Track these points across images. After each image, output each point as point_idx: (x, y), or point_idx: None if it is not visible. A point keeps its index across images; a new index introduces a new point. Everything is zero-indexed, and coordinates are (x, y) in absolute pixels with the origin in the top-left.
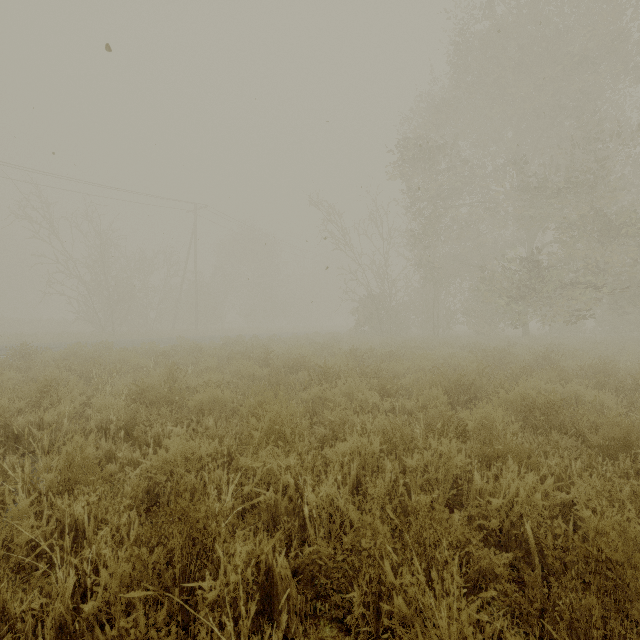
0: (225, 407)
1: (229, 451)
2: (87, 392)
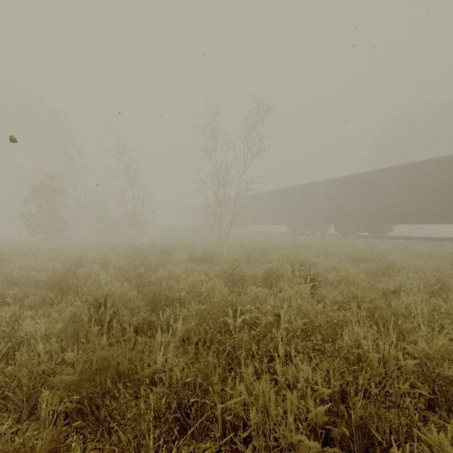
0: None
1: None
2: None
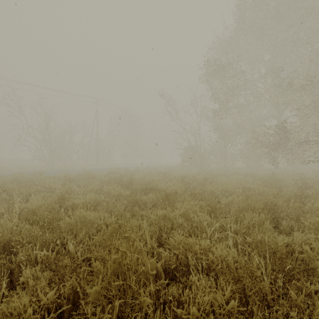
0: (94, 223)
1: (75, 290)
2: (2, 209)
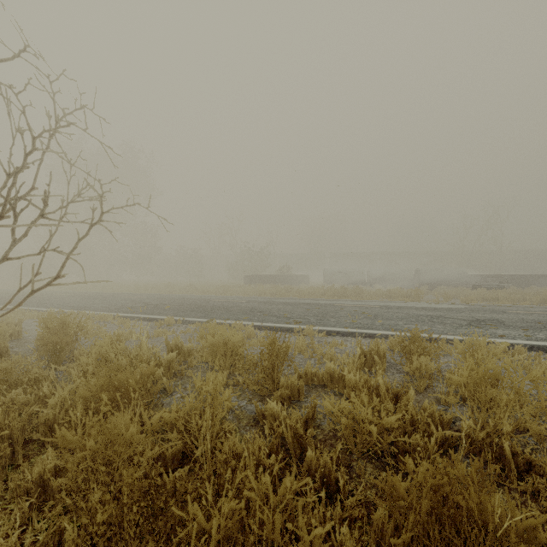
0: None
1: None
2: None
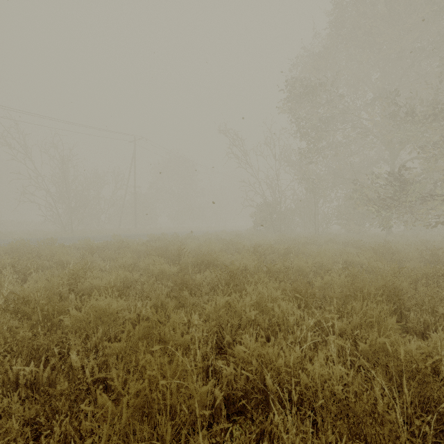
0: (120, 317)
1: (71, 441)
2: None
